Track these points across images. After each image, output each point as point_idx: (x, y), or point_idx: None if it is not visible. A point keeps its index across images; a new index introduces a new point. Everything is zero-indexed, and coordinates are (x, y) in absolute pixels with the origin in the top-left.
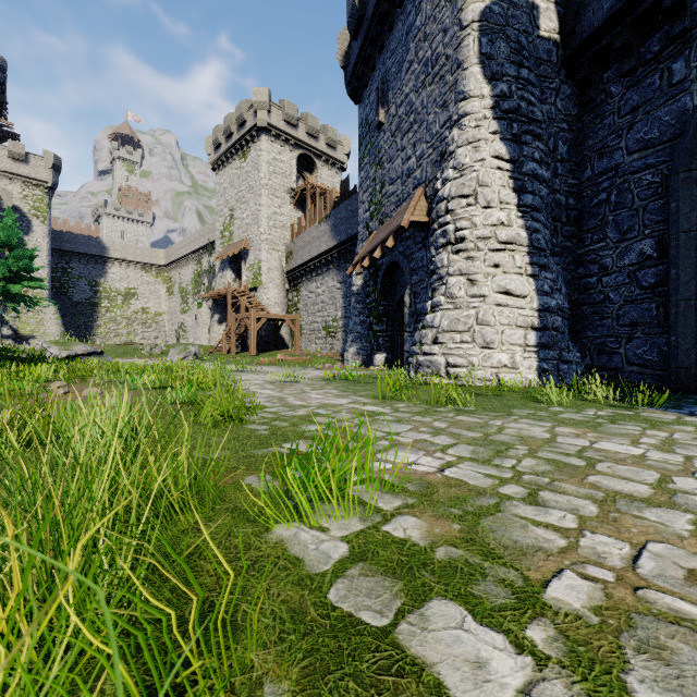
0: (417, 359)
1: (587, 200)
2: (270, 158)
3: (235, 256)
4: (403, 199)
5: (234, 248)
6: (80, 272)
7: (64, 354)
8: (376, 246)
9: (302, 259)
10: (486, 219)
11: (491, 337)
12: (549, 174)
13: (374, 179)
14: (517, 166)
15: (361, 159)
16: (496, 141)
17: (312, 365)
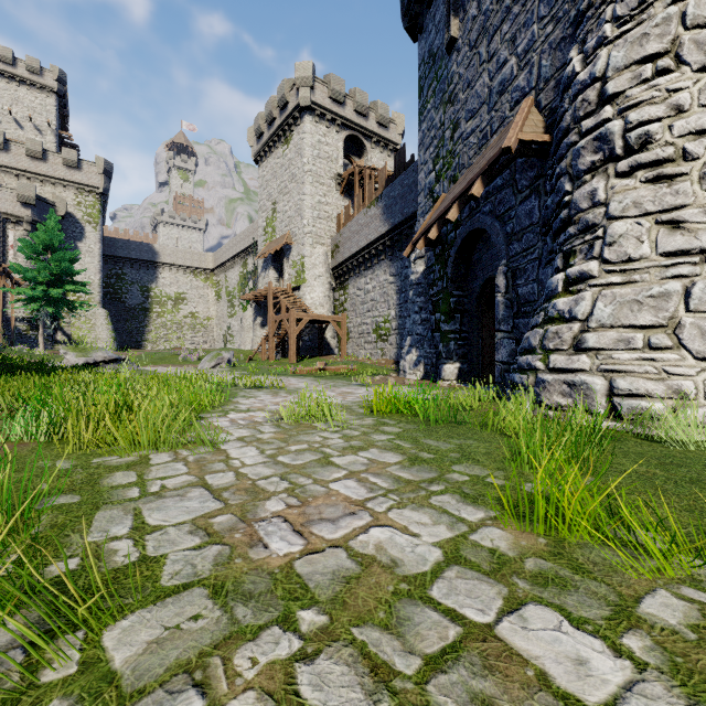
0: (538, 379)
1: None
2: (314, 141)
3: (278, 253)
4: (491, 132)
5: (276, 244)
6: (132, 278)
7: (81, 361)
8: (449, 205)
9: (349, 252)
10: (705, 92)
11: None
12: None
13: (441, 124)
14: None
15: (421, 107)
16: None
17: (356, 379)
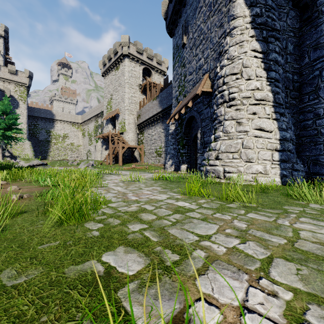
0: (206, 168)
1: (305, 76)
2: (129, 69)
3: (113, 117)
4: (196, 82)
5: (112, 114)
6: (42, 126)
7: (27, 165)
8: (182, 107)
9: (144, 118)
10: (248, 86)
11: (251, 155)
12: (283, 62)
13: (180, 74)
14: (266, 55)
15: (173, 65)
16: (253, 41)
17: (148, 170)
